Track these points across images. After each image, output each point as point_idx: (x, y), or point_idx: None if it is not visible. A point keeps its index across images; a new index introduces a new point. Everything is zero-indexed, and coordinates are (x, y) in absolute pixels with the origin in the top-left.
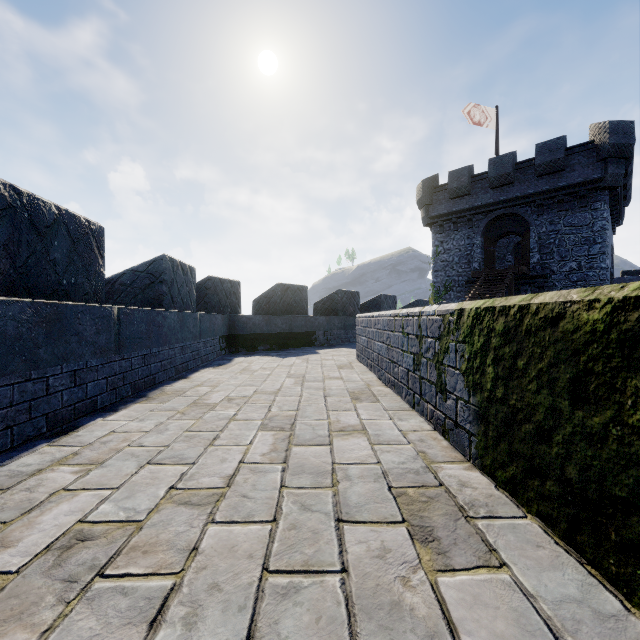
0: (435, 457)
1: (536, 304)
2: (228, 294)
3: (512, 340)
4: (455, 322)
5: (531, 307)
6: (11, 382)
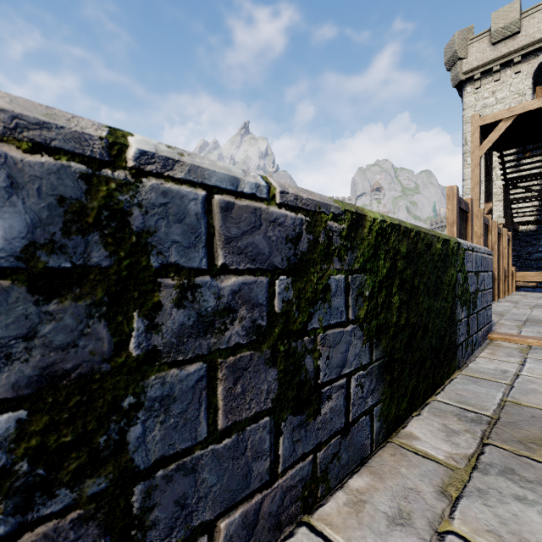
0: (415, 489)
1: (423, 232)
2: None
3: (412, 262)
4: (346, 234)
5: (421, 234)
6: None
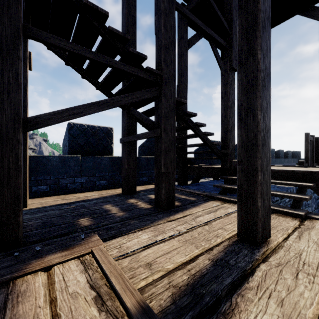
0: None
1: None
2: (297, 154)
3: None
4: None
5: None
6: (282, 164)
